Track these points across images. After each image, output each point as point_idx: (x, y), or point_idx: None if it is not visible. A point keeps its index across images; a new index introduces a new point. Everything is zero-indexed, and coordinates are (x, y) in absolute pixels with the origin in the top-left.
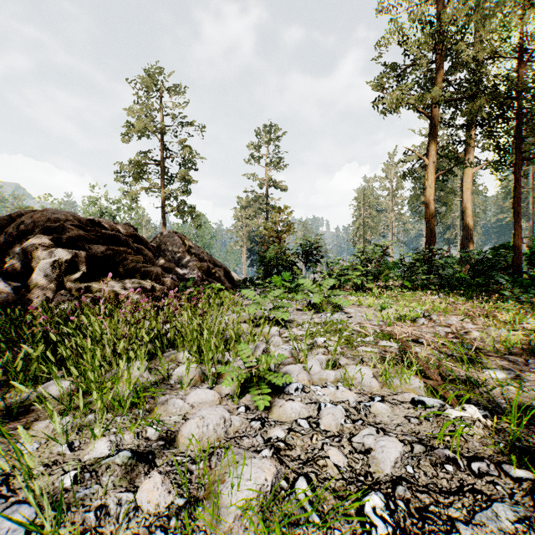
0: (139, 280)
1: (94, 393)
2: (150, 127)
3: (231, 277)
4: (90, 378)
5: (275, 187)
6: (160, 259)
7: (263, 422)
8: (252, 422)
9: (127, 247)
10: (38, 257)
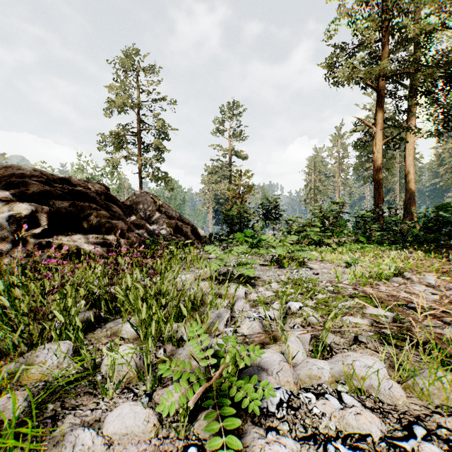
0: (102, 235)
1: None
2: (128, 103)
3: (197, 233)
4: None
5: (237, 156)
6: (132, 217)
7: None
8: None
9: (95, 203)
10: None
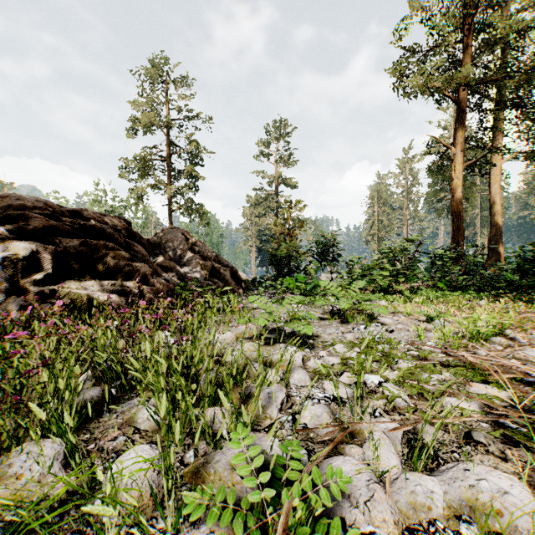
0: (121, 282)
1: None
2: (156, 122)
3: (238, 277)
4: None
5: (285, 184)
6: (159, 257)
7: None
8: None
9: (112, 241)
10: None
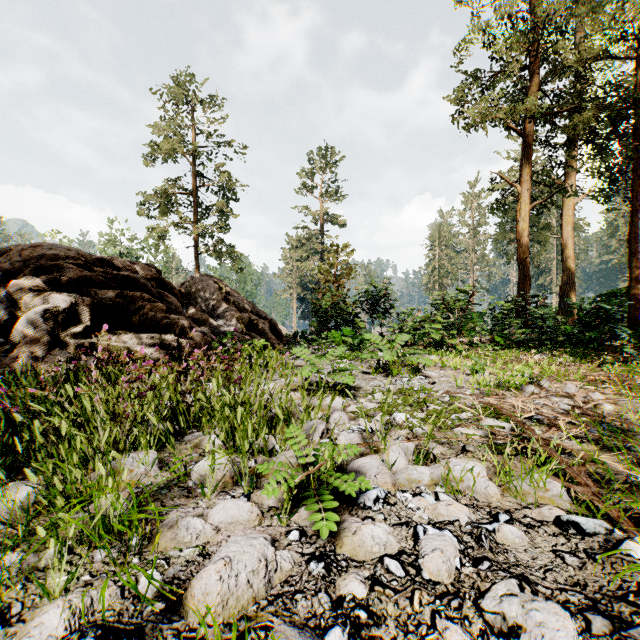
0: (159, 335)
1: (39, 528)
2: (180, 149)
3: (278, 331)
4: (55, 488)
5: (332, 223)
6: (190, 309)
7: (329, 563)
8: (310, 564)
9: (146, 292)
10: (27, 305)
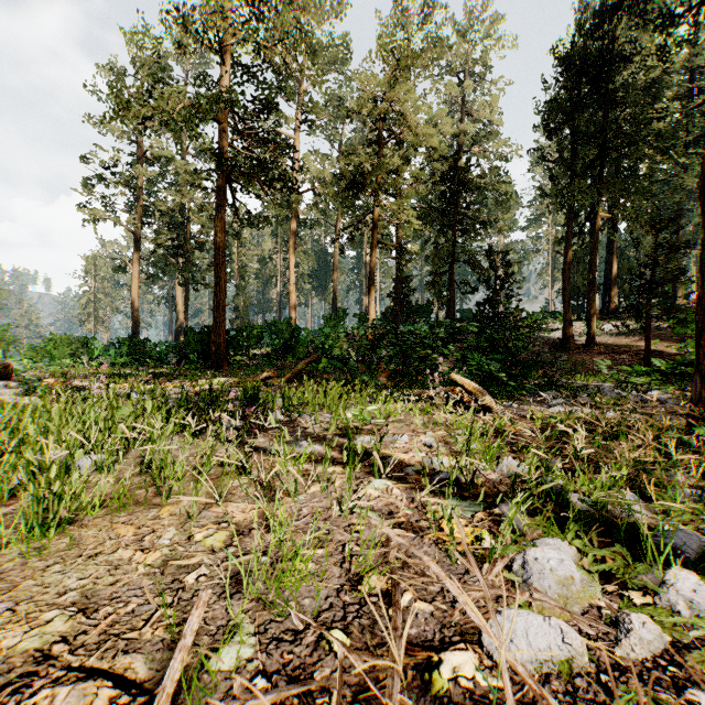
0: None
1: None
2: None
3: None
4: None
5: None
6: None
7: None
8: None
9: None
10: None
